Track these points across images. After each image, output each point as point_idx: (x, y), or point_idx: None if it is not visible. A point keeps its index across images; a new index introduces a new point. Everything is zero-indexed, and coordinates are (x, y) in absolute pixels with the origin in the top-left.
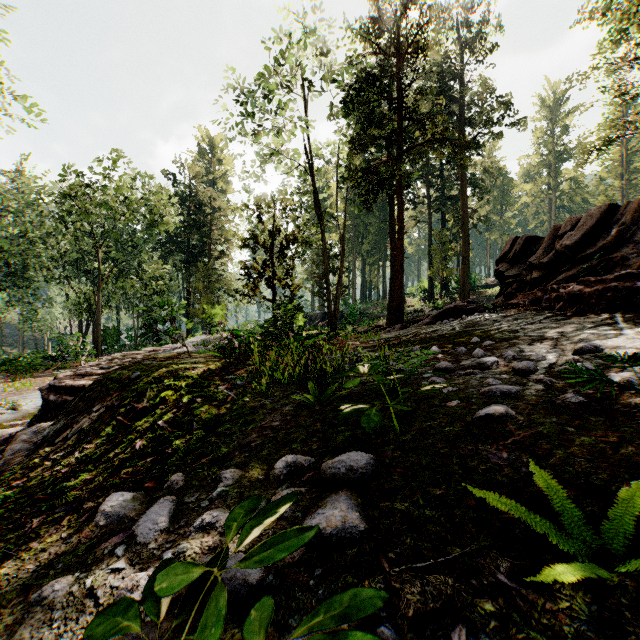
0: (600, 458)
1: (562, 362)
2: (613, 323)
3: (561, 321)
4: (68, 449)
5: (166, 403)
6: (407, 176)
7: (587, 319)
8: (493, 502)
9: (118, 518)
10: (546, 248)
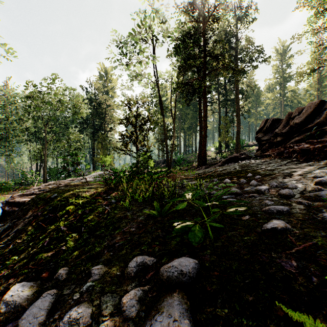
0: None
1: (309, 189)
2: None
3: (298, 164)
4: (8, 242)
5: (69, 213)
6: (208, 87)
7: (314, 163)
8: None
9: (14, 306)
10: (284, 124)
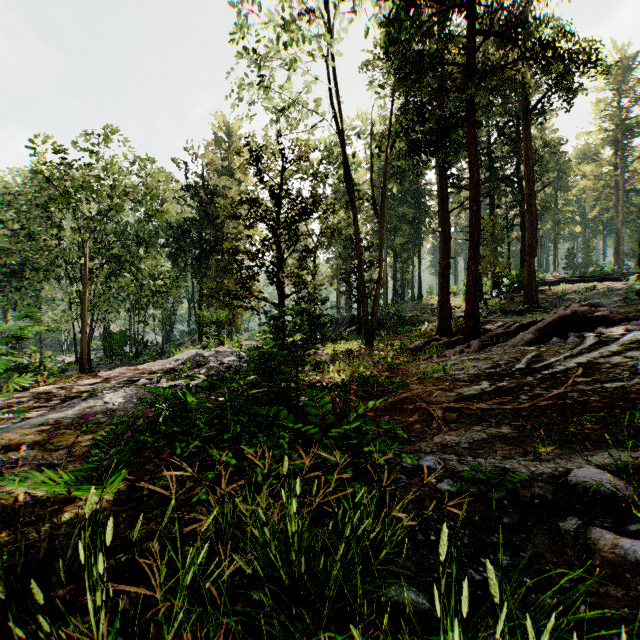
0: None
1: None
2: None
3: None
4: None
5: None
6: (478, 123)
7: None
8: None
9: None
10: None
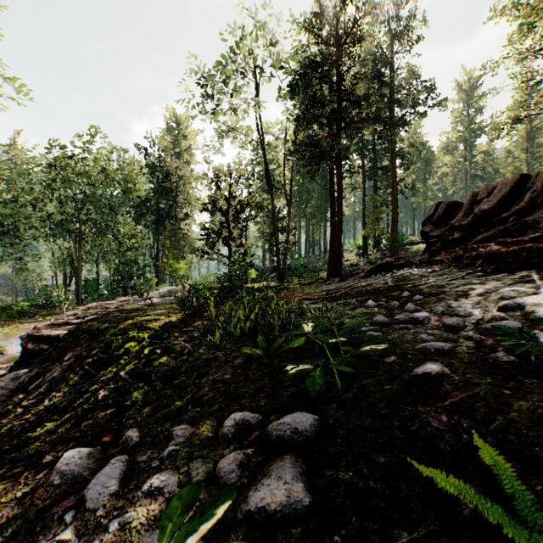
0: (540, 426)
1: (488, 318)
2: (530, 280)
3: (482, 277)
4: (40, 396)
5: (129, 354)
6: (345, 149)
7: (505, 276)
8: (441, 482)
9: (72, 477)
10: (466, 212)
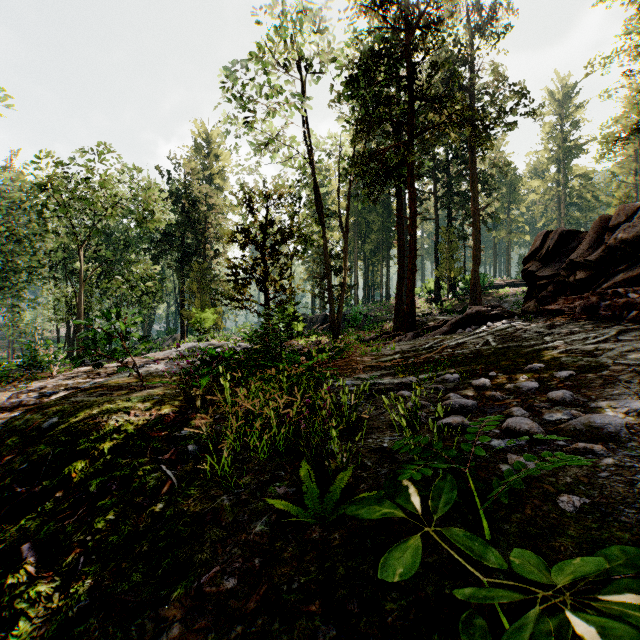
0: None
1: None
2: None
3: None
4: None
5: (68, 486)
6: (419, 164)
7: None
8: None
9: None
10: (591, 243)
